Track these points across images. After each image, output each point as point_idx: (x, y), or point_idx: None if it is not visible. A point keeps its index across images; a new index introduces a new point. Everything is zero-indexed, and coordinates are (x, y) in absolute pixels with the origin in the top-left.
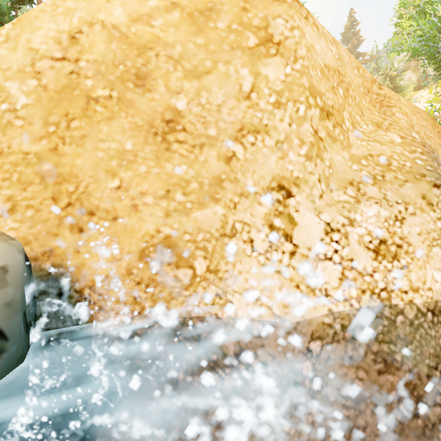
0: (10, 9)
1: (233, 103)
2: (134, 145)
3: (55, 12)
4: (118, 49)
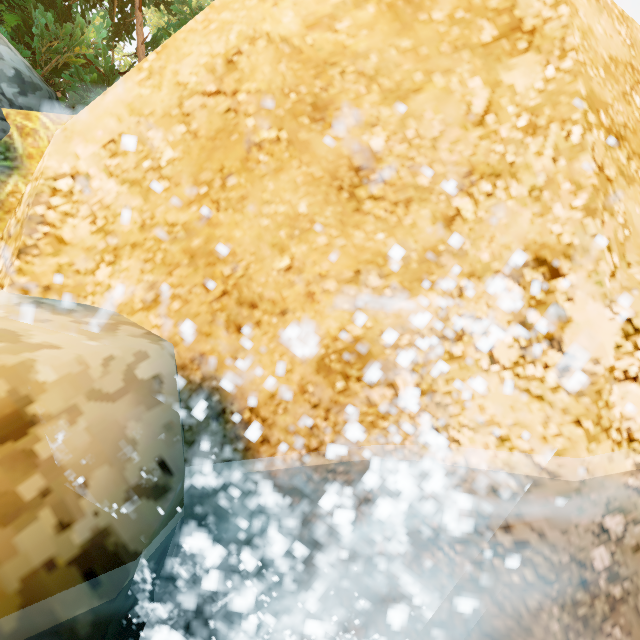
0: (107, 49)
1: (457, 133)
2: (309, 207)
3: (207, 30)
4: (288, 70)
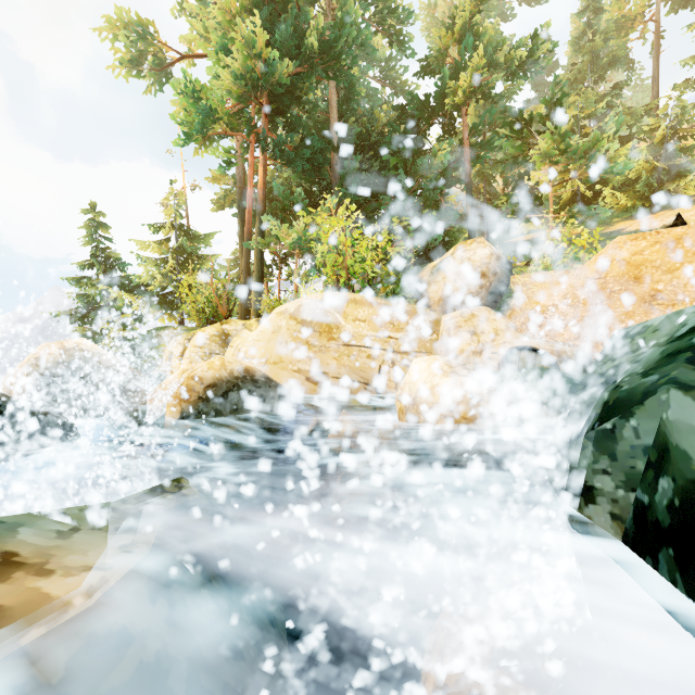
0: None
1: (694, 281)
2: (632, 309)
3: (595, 261)
4: (624, 269)
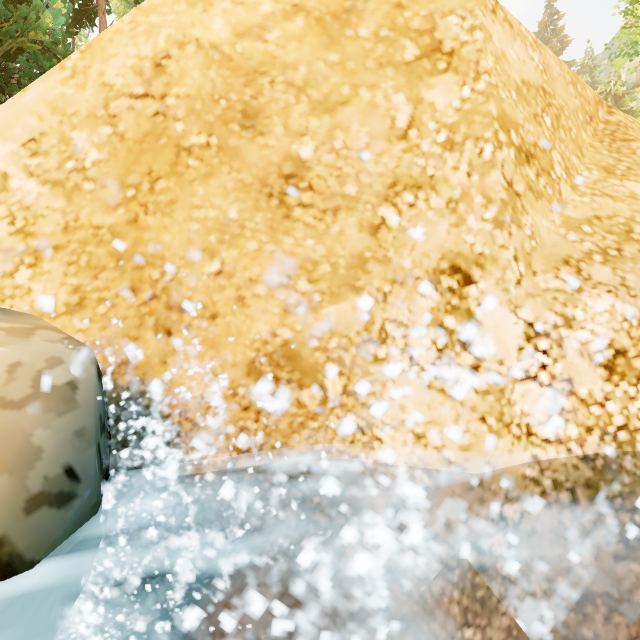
0: (66, 36)
1: (382, 145)
2: (239, 212)
3: (135, 32)
4: (218, 77)
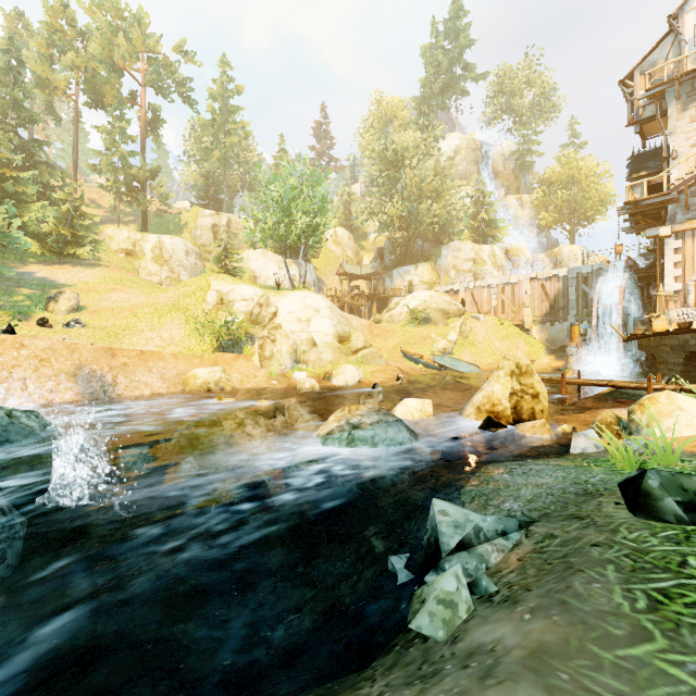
0: None
1: (12, 360)
2: None
3: None
4: None
